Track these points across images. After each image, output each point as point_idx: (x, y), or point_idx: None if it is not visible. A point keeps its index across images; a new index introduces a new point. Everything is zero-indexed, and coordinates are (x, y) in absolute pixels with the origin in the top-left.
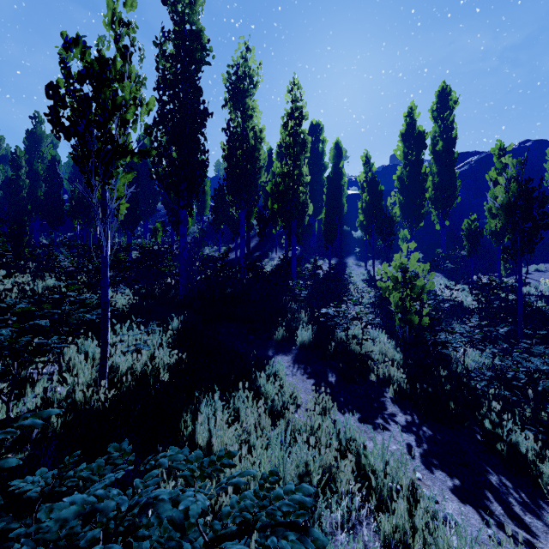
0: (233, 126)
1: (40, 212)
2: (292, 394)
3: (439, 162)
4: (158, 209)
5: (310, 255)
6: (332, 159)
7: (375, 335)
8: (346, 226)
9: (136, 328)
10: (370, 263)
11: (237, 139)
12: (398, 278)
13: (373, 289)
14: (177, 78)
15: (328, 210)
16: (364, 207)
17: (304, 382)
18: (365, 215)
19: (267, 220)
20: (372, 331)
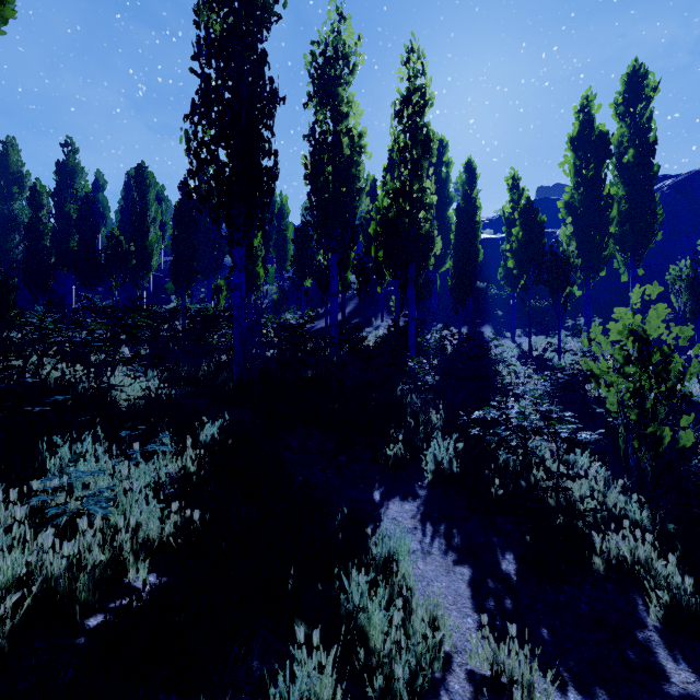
0: (320, 131)
1: (74, 268)
2: (429, 622)
3: (629, 180)
4: (227, 265)
5: (430, 322)
6: (461, 187)
7: (568, 459)
8: (480, 281)
9: (130, 446)
10: (518, 333)
11: (325, 149)
12: (629, 353)
13: (536, 371)
14: (227, 34)
15: (457, 256)
16: (514, 248)
17: (451, 573)
18: (517, 260)
19: (369, 272)
20: (563, 451)
